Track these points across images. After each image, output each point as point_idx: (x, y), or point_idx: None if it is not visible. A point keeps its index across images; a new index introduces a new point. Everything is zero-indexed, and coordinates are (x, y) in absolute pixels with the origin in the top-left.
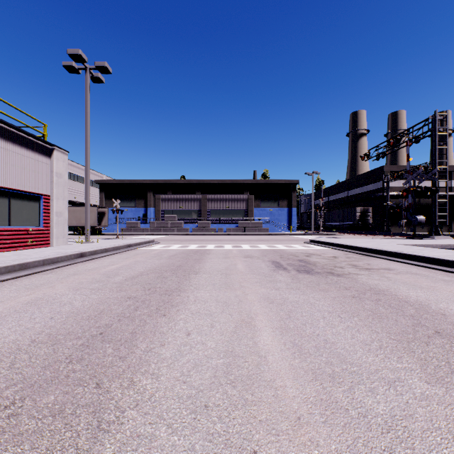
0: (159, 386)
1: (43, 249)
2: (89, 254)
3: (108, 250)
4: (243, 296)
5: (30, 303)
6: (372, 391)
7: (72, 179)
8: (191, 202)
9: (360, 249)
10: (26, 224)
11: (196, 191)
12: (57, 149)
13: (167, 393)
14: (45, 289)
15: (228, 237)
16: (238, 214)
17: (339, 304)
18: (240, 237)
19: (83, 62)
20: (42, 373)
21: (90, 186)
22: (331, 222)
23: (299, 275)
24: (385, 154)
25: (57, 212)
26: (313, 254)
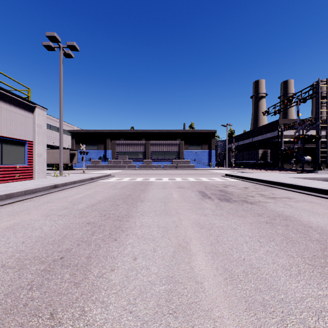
0: (108, 316)
1: (27, 181)
2: (61, 185)
3: (76, 182)
4: (179, 221)
5: (8, 228)
6: (303, 323)
7: (51, 129)
8: (138, 146)
9: (264, 181)
10: (14, 163)
11: (141, 138)
12: (38, 107)
13: (114, 325)
14: (23, 215)
15: (165, 172)
16: (172, 155)
17: (256, 229)
18: (174, 172)
19: (57, 42)
20: (3, 301)
21: (65, 135)
22: (240, 160)
23: (221, 203)
24: (280, 111)
25: (38, 154)
26: (229, 185)
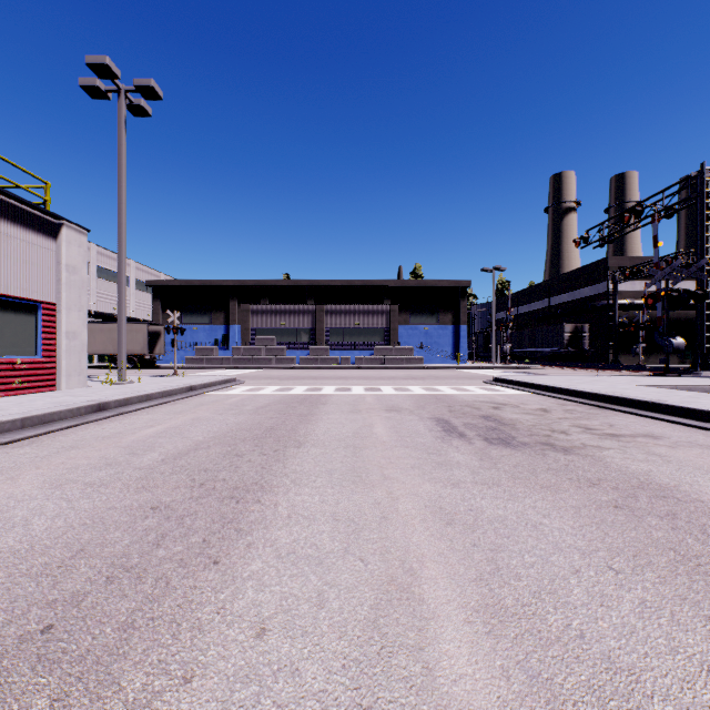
0: None
1: (38, 396)
2: (116, 405)
3: (153, 396)
4: (389, 503)
5: None
6: None
7: (109, 280)
8: (298, 316)
9: (585, 395)
10: (11, 352)
11: (306, 299)
12: (67, 225)
13: None
14: None
15: (358, 373)
16: (374, 335)
17: (595, 528)
18: (377, 373)
19: (113, 78)
20: None
21: (139, 291)
22: (523, 348)
23: (492, 450)
24: (615, 238)
25: (67, 332)
26: (504, 404)
